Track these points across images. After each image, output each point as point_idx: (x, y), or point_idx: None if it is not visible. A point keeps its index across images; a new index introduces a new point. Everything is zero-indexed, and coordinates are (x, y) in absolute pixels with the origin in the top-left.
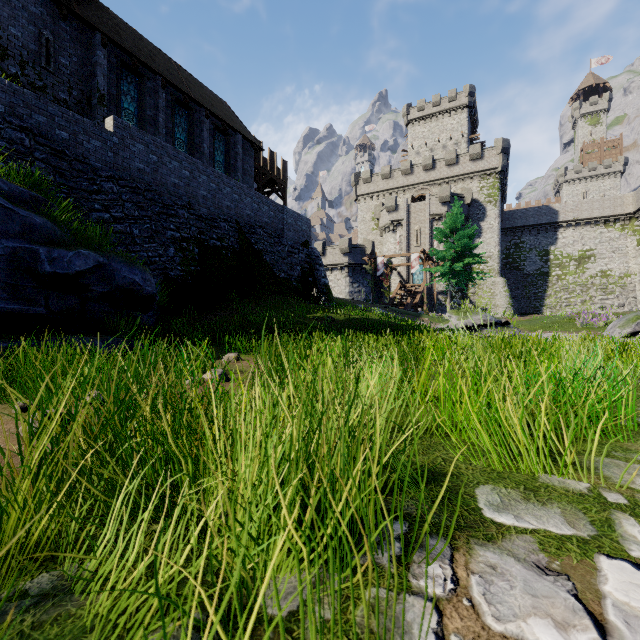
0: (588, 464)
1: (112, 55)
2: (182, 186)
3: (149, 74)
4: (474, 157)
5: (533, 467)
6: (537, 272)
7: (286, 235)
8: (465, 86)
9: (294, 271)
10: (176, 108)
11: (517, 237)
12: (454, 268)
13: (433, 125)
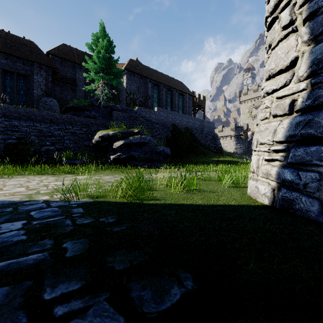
0: None
1: (151, 83)
2: (172, 121)
3: (160, 85)
4: None
5: None
6: None
7: (204, 130)
8: None
9: (207, 143)
10: (167, 92)
11: None
12: None
13: None
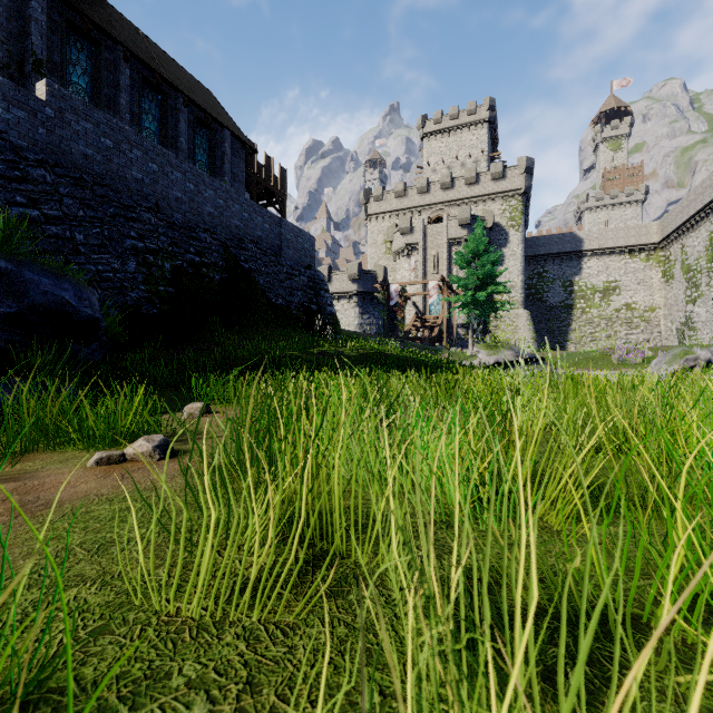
0: None
1: (54, 10)
2: (148, 183)
3: (107, 42)
4: (496, 176)
5: None
6: (561, 304)
7: (284, 253)
8: (485, 99)
9: (294, 297)
10: (144, 90)
11: (540, 266)
12: (477, 297)
13: (451, 140)
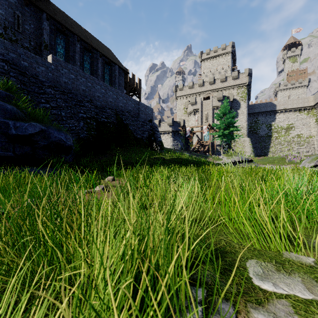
0: (310, 244)
1: (52, 24)
2: (87, 91)
3: (71, 34)
4: (234, 78)
5: (279, 247)
6: (265, 135)
7: (140, 116)
8: (230, 42)
9: (144, 134)
10: (84, 52)
11: (256, 117)
12: (224, 133)
13: (214, 62)
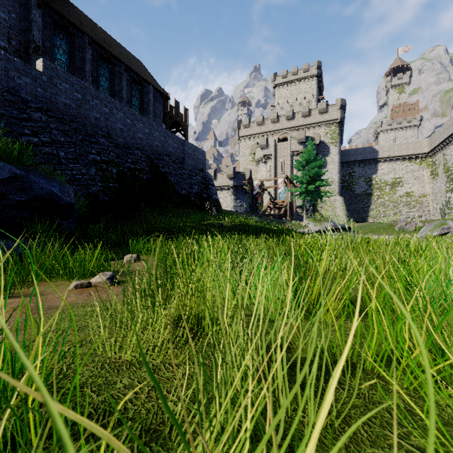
0: None
1: (46, 15)
2: (102, 120)
3: (78, 33)
4: (321, 111)
5: None
6: (364, 193)
7: (186, 162)
8: (315, 61)
9: (192, 189)
10: (100, 62)
11: (350, 168)
12: (309, 189)
13: (293, 88)
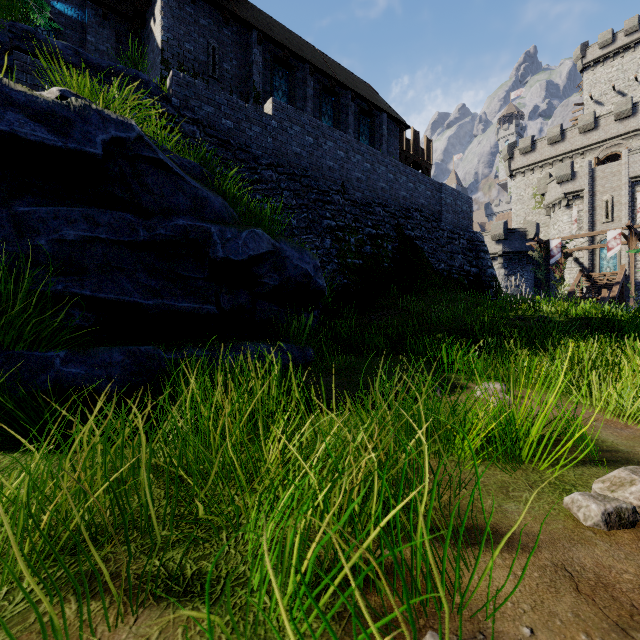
0: None
1: (266, 52)
2: (336, 169)
3: (298, 64)
4: None
5: None
6: None
7: (444, 218)
8: None
9: (454, 261)
10: (322, 96)
11: None
12: None
13: (625, 60)
